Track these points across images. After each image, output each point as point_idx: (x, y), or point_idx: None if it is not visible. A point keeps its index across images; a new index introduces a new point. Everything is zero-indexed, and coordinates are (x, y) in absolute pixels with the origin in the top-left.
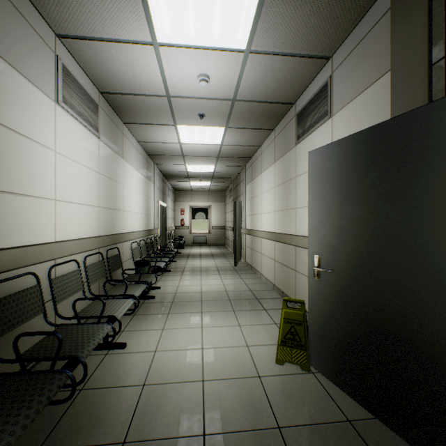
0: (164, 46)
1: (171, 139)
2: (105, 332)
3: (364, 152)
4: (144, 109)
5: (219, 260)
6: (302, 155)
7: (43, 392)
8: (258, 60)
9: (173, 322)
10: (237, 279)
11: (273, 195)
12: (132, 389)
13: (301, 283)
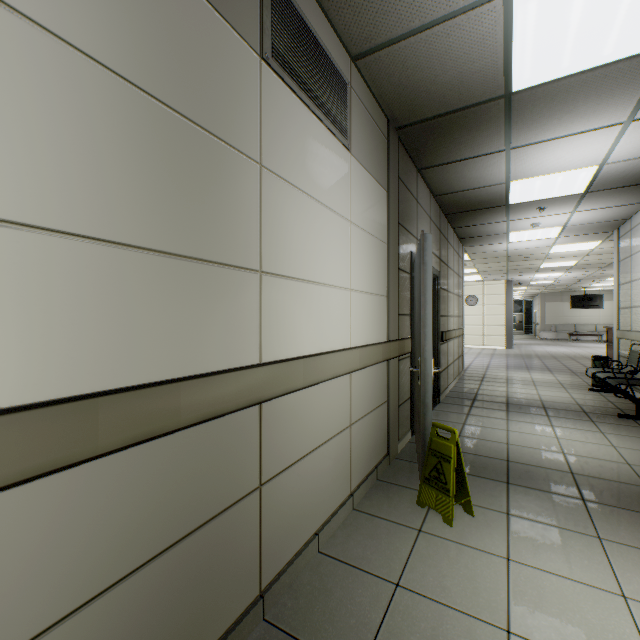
0: None
1: None
2: None
3: None
4: None
5: None
6: (293, 131)
7: None
8: None
9: None
10: None
11: None
12: None
13: (288, 497)
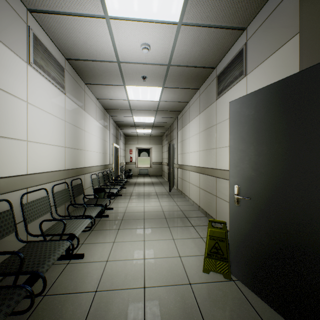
0: (114, 19)
1: (121, 97)
2: (64, 248)
3: (279, 99)
4: (100, 72)
5: (157, 187)
6: (222, 107)
7: (1, 308)
8: (188, 31)
9: (122, 236)
10: (171, 202)
11: (198, 138)
12: (86, 295)
13: (221, 206)
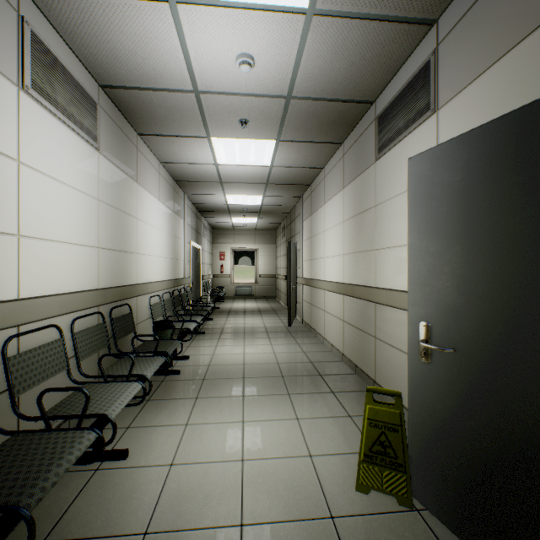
0: (185, 3)
1: (204, 159)
2: (83, 447)
3: (522, 146)
4: (164, 112)
5: (268, 318)
6: (387, 173)
7: None
8: (325, 29)
9: (202, 412)
10: (293, 345)
11: (341, 232)
12: None
13: (384, 356)
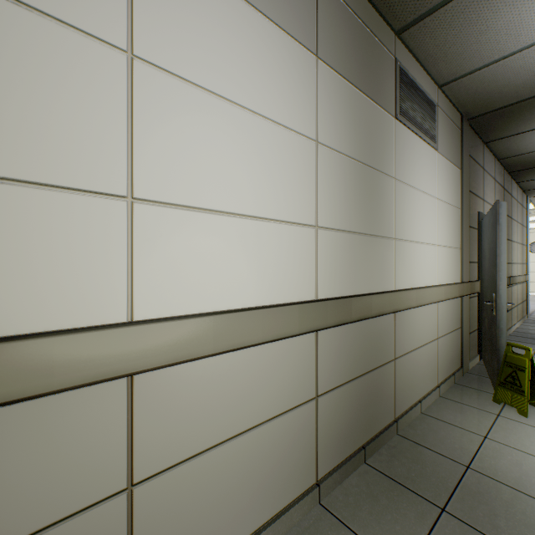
0: None
1: None
2: None
3: None
4: None
5: None
6: (408, 152)
7: None
8: None
9: None
10: None
11: (309, 164)
12: None
13: (406, 371)
